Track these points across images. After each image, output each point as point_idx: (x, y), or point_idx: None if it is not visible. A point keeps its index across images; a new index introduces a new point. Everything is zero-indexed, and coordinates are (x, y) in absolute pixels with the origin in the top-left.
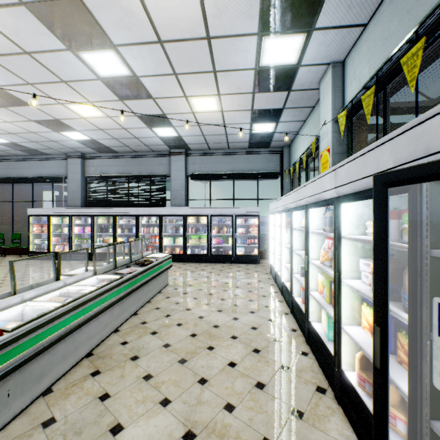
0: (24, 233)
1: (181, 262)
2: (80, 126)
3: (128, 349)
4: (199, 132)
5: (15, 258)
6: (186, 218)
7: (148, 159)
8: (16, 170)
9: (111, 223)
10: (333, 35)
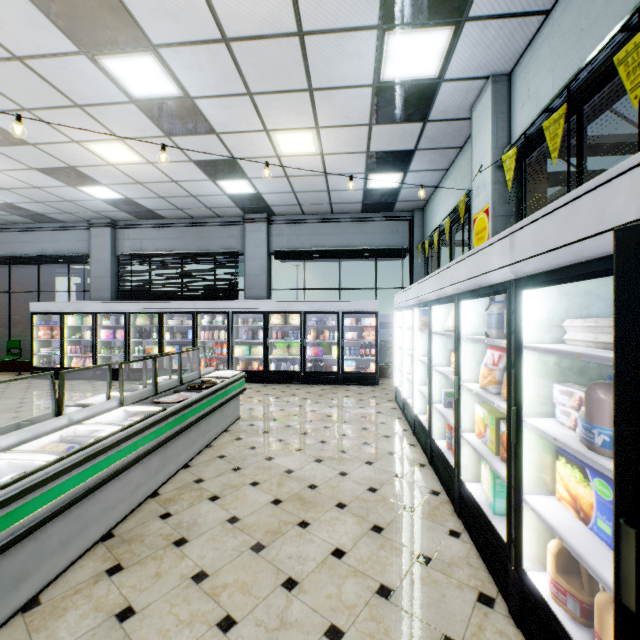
0: (26, 339)
1: (260, 383)
2: (107, 177)
3: (172, 526)
4: (288, 187)
5: (12, 376)
6: (268, 316)
7: (212, 228)
8: (13, 245)
9: (156, 325)
10: (496, 29)
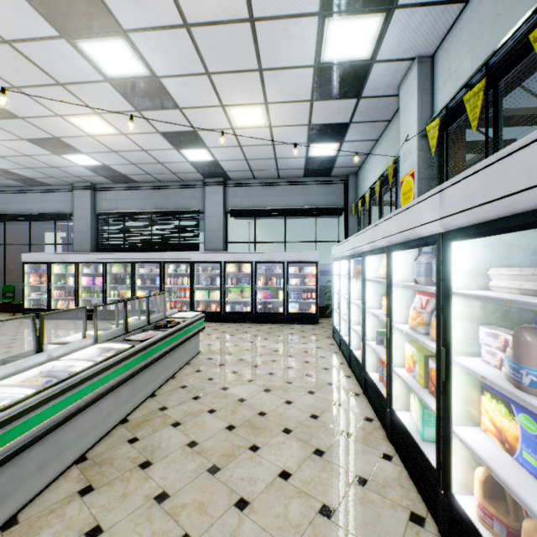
0: (19, 285)
1: (217, 322)
2: (86, 146)
3: (138, 450)
4: (241, 155)
5: (6, 316)
6: (224, 265)
7: (177, 190)
8: (8, 204)
9: (129, 273)
10: (422, 16)
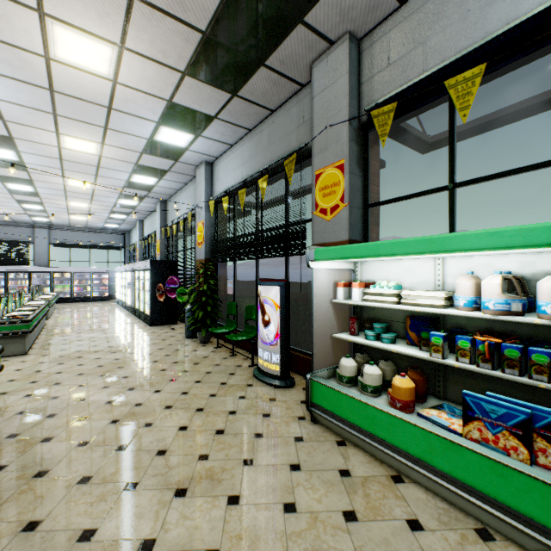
0: None
1: None
2: None
3: (66, 314)
4: (68, 222)
5: None
6: (54, 274)
7: (10, 227)
8: None
9: None
10: (137, 217)
